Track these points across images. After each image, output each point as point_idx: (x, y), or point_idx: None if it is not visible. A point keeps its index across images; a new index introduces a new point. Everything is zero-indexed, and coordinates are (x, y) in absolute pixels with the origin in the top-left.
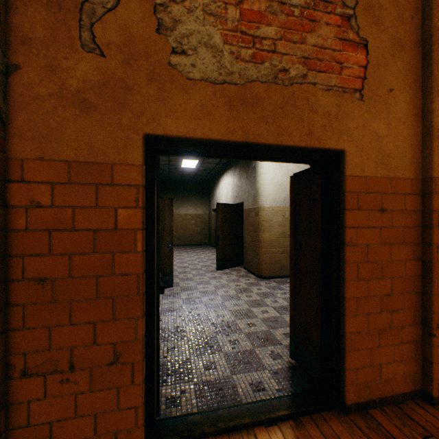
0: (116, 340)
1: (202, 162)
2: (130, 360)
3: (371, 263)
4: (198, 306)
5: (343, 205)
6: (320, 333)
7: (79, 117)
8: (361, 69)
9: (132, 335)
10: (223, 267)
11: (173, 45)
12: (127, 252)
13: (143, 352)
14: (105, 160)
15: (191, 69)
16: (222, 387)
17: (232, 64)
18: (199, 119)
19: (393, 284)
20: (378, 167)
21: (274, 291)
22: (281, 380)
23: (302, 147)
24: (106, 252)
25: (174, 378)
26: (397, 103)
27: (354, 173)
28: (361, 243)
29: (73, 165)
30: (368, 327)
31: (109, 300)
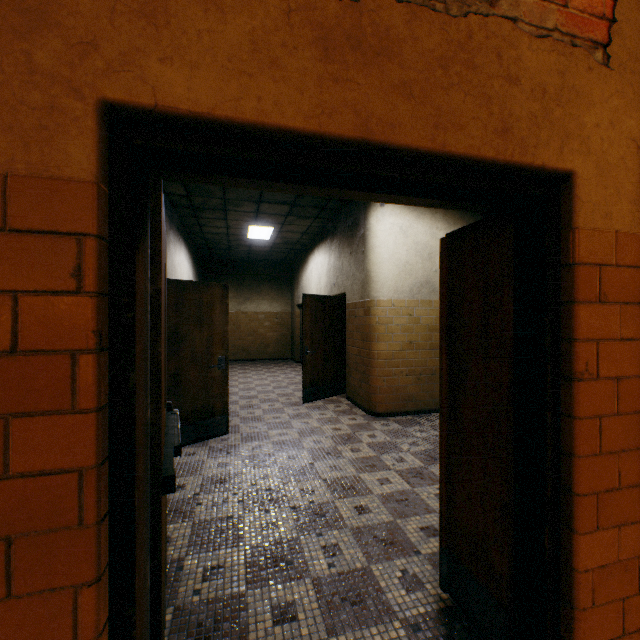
0: None
1: (279, 231)
2: None
3: (625, 416)
4: (269, 471)
5: (571, 292)
6: (512, 559)
7: None
8: None
9: (65, 634)
10: (312, 398)
11: None
12: (49, 413)
13: None
14: None
15: None
16: None
17: None
18: (248, 75)
19: None
20: (638, 212)
21: (397, 439)
22: None
23: (488, 160)
24: None
25: None
26: None
27: (594, 222)
28: (607, 375)
29: None
30: (618, 553)
31: None
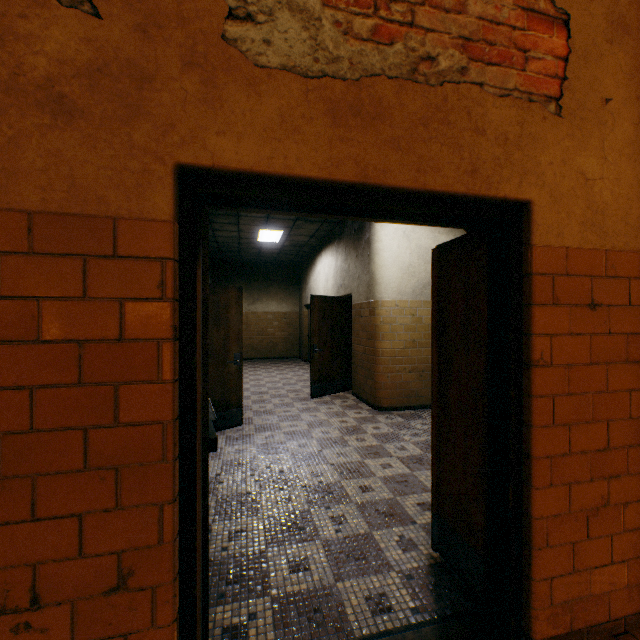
0: (123, 546)
1: (288, 234)
2: (149, 582)
3: (575, 396)
4: (281, 457)
5: (529, 296)
6: (486, 514)
7: (51, 129)
8: (559, 63)
9: (153, 536)
10: (320, 393)
11: (231, 3)
12: (143, 382)
13: (173, 566)
14: (102, 210)
15: (264, 49)
16: (319, 605)
17: (338, 42)
18: (277, 140)
19: (610, 431)
20: (586, 232)
21: (400, 431)
22: (418, 590)
23: (460, 194)
24: (103, 382)
25: (238, 589)
26: (617, 124)
27: (548, 241)
28: (559, 362)
29: (39, 219)
30: (569, 506)
31: (109, 472)
